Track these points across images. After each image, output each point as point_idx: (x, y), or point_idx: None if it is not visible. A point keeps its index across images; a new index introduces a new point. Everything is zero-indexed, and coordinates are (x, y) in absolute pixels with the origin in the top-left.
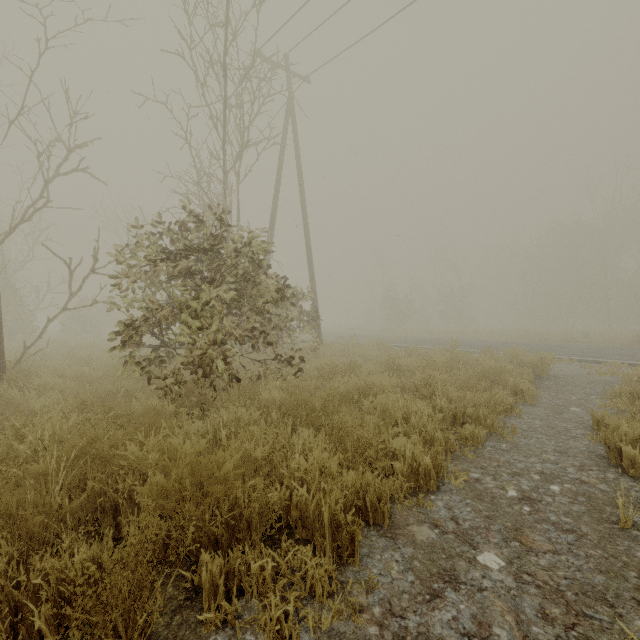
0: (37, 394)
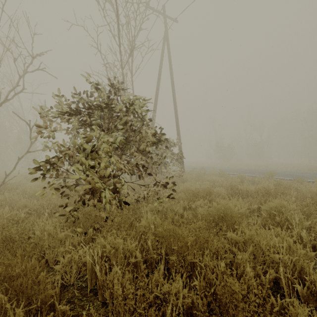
0: (2, 206)
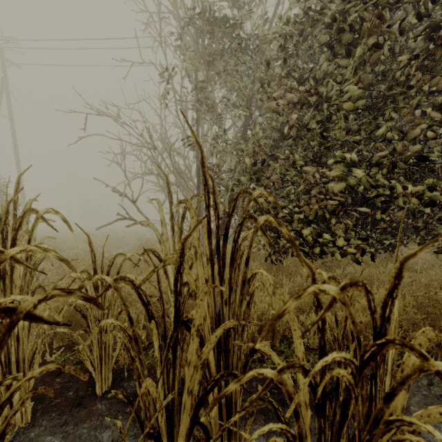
0: None
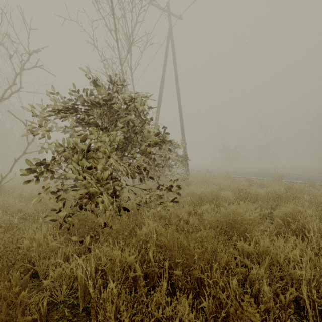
0: None
